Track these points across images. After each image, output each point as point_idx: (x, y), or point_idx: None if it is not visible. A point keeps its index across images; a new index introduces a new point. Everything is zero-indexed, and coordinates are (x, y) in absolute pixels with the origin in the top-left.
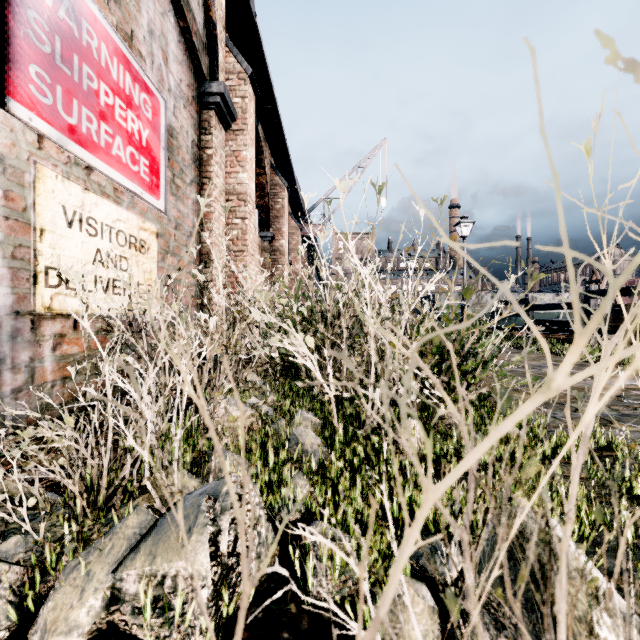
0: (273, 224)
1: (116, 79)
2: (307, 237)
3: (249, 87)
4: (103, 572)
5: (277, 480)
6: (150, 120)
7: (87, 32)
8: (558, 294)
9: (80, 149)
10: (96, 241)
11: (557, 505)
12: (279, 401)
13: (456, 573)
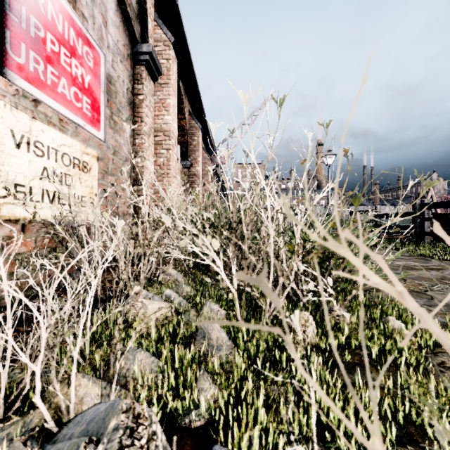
0: (191, 155)
1: (61, 32)
2: (216, 166)
3: (172, 52)
4: None
5: (183, 380)
6: (92, 68)
7: None
8: (395, 206)
9: (28, 84)
10: (43, 161)
11: None
12: (191, 292)
13: None
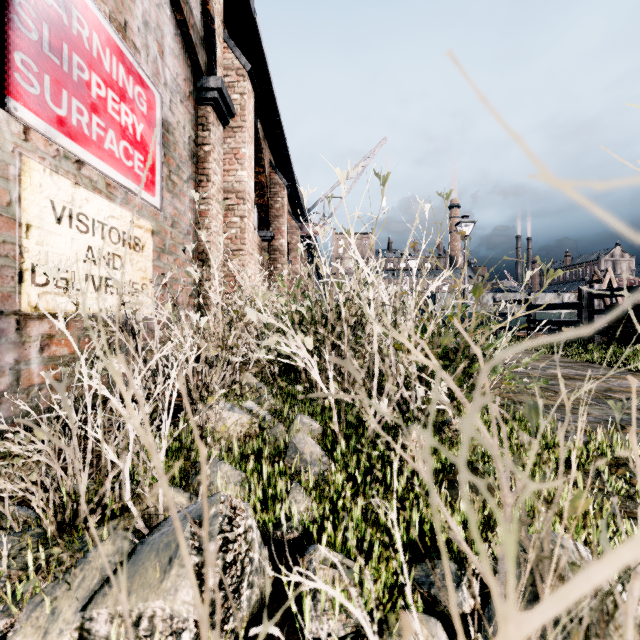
0: (273, 223)
1: (109, 70)
2: (307, 237)
3: (248, 83)
4: (70, 610)
5: (273, 494)
6: (145, 114)
7: (77, 20)
8: (559, 294)
9: (70, 142)
10: (87, 238)
11: (580, 523)
12: (277, 405)
13: (472, 604)
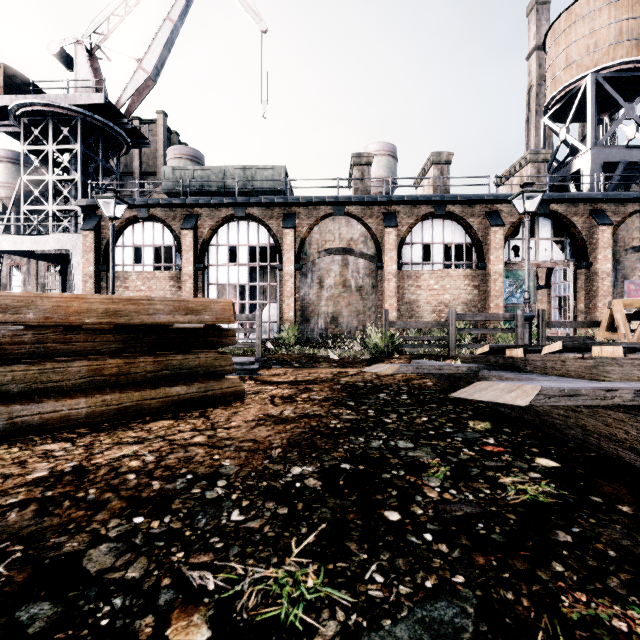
0: None
1: None
2: None
3: None
4: None
5: None
6: None
7: None
8: None
9: None
10: None
11: None
12: None
13: None
